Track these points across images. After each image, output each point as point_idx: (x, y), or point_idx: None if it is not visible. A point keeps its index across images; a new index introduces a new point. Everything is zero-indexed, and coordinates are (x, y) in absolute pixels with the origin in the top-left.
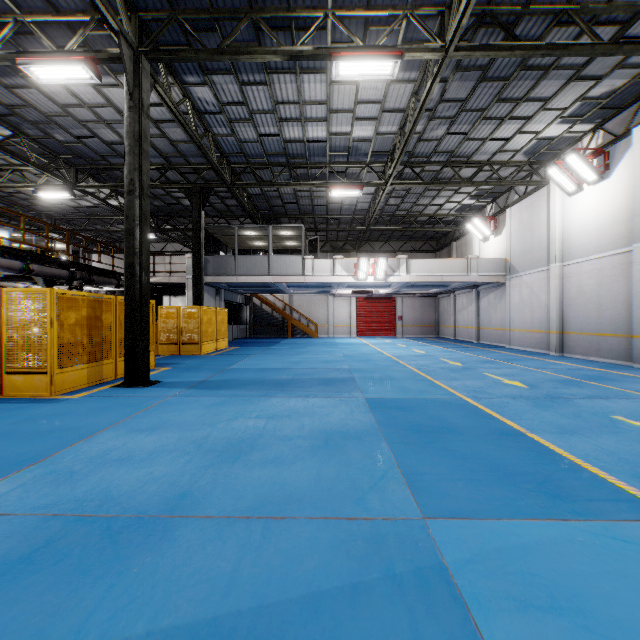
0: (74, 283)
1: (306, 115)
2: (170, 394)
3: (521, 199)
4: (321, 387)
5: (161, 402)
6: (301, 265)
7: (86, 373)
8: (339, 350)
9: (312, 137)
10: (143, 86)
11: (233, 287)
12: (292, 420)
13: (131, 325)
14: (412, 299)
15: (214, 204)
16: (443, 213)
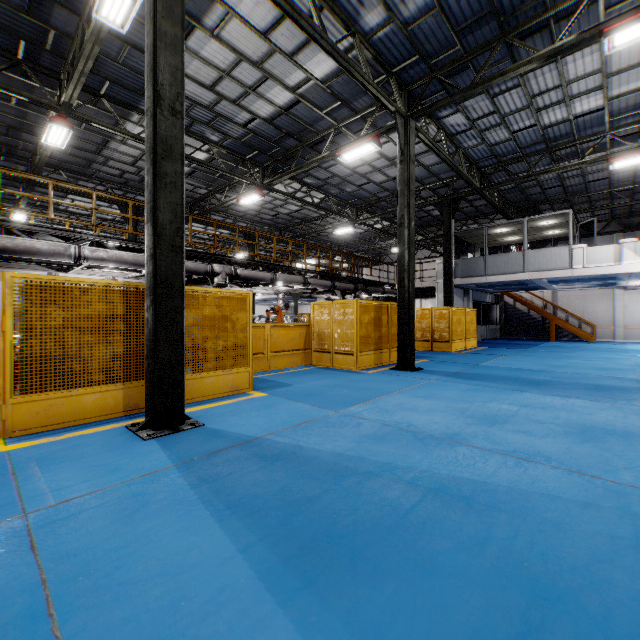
0: (357, 293)
1: (571, 93)
2: (432, 378)
3: None
4: (587, 391)
5: (427, 382)
6: (567, 257)
7: (373, 357)
8: (626, 358)
9: (581, 111)
10: (410, 141)
11: (481, 287)
12: (546, 411)
13: (402, 324)
14: None
15: (462, 208)
16: None
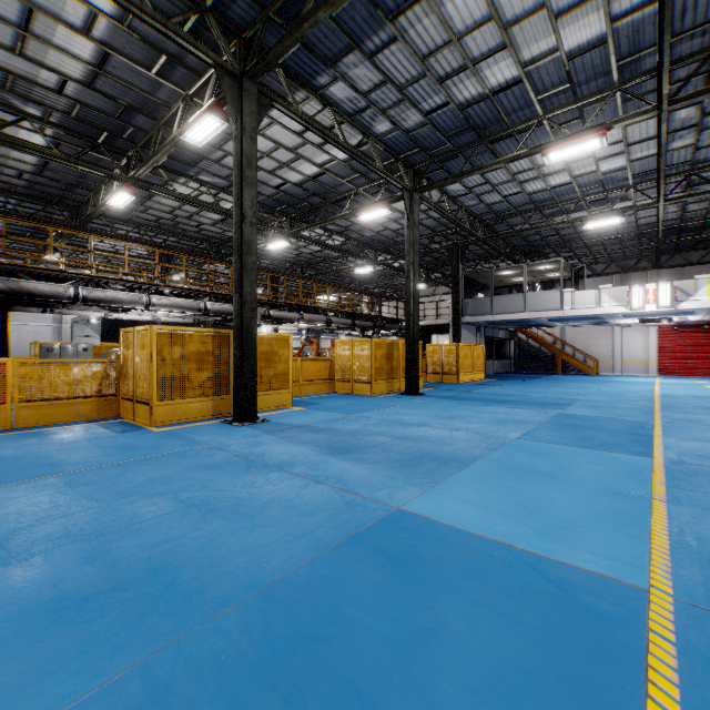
0: (375, 330)
1: (544, 172)
2: (428, 399)
3: None
4: (533, 405)
5: (423, 402)
6: (559, 299)
7: (386, 385)
8: (599, 387)
9: (556, 184)
10: (415, 211)
11: (492, 324)
12: (491, 414)
13: (408, 358)
14: None
15: (473, 251)
16: None
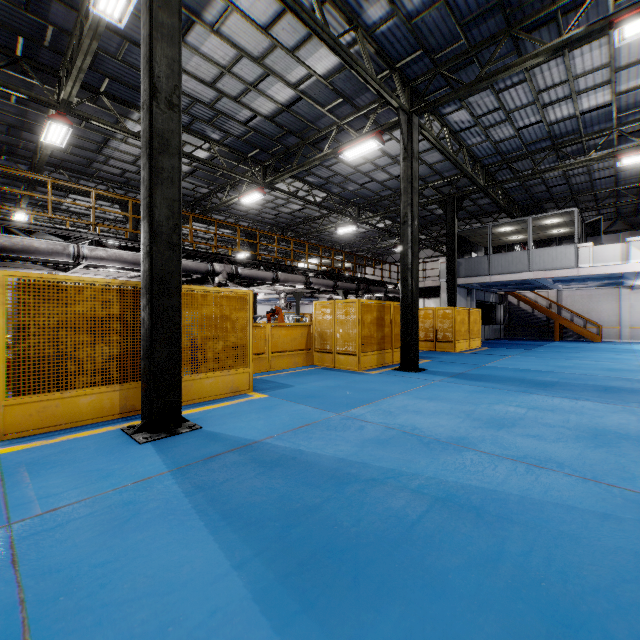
0: (359, 293)
1: (578, 88)
2: (436, 379)
3: None
4: (596, 393)
5: (431, 383)
6: (573, 256)
7: (376, 358)
8: (634, 358)
9: (587, 107)
10: (413, 138)
11: (485, 287)
12: (555, 414)
13: (405, 324)
14: None
15: (465, 207)
16: None
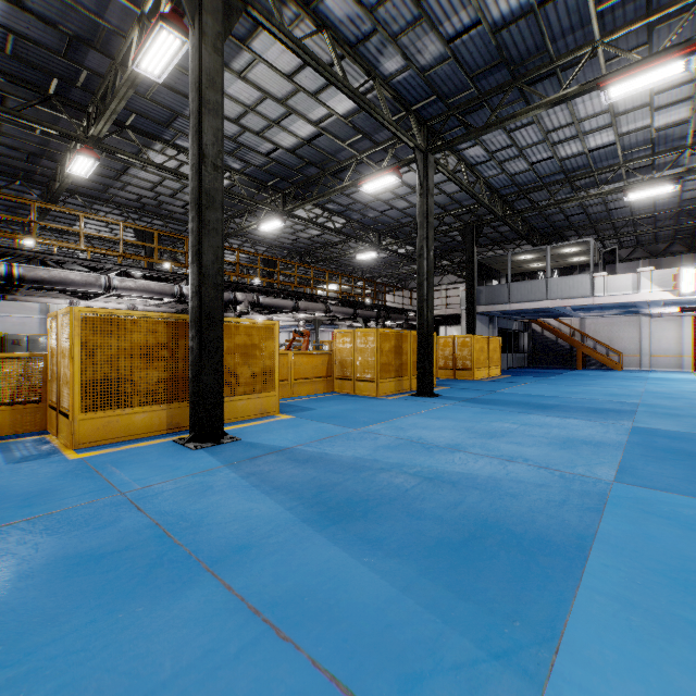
0: (379, 321)
1: (584, 130)
2: (448, 403)
3: None
4: (586, 413)
5: (442, 407)
6: (588, 285)
7: (394, 384)
8: (642, 385)
9: (595, 146)
10: (429, 176)
11: (507, 314)
12: (541, 428)
13: (421, 352)
14: None
15: (487, 234)
16: None
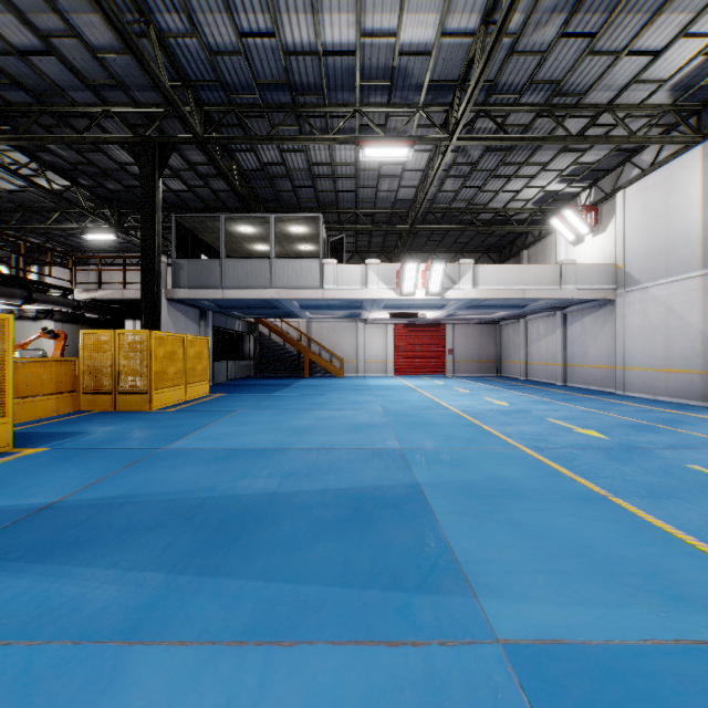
0: None
1: None
2: None
3: (646, 173)
4: (342, 545)
5: None
6: (318, 273)
7: None
8: (375, 400)
9: (331, 43)
10: None
11: (224, 308)
12: None
13: None
14: (466, 327)
15: (195, 188)
16: (516, 207)
